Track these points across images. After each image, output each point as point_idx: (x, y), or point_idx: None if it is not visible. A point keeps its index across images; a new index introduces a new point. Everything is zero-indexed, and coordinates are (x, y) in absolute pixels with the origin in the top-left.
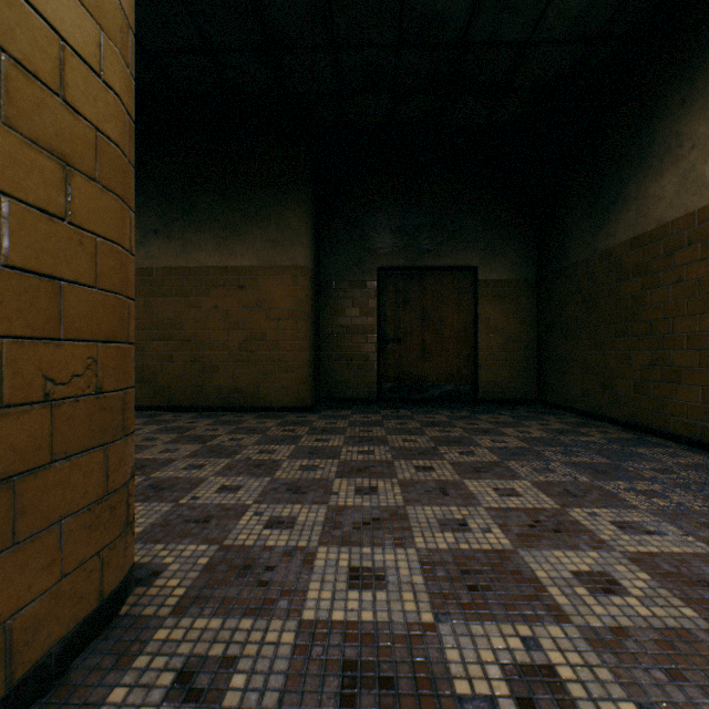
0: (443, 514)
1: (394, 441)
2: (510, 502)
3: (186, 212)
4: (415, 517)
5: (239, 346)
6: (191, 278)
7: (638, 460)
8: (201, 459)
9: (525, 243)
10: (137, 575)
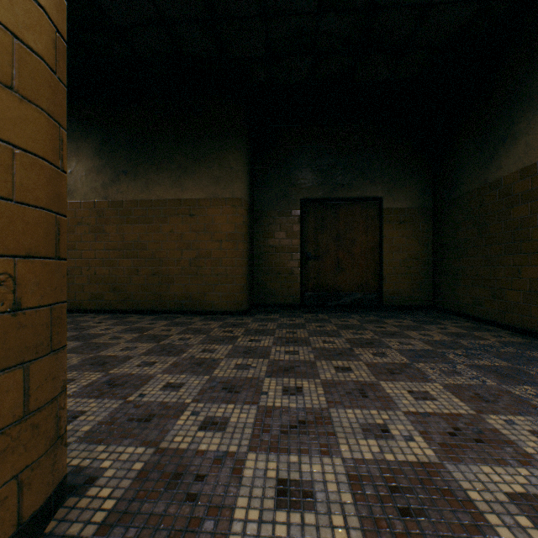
0: (365, 418)
1: (316, 342)
2: (426, 406)
3: (149, 156)
4: (339, 421)
5: (190, 262)
6: (152, 209)
7: (536, 364)
8: (153, 356)
9: (422, 177)
10: (74, 481)
